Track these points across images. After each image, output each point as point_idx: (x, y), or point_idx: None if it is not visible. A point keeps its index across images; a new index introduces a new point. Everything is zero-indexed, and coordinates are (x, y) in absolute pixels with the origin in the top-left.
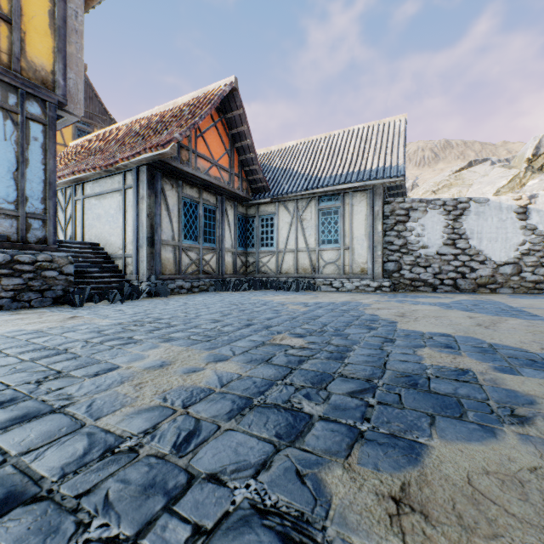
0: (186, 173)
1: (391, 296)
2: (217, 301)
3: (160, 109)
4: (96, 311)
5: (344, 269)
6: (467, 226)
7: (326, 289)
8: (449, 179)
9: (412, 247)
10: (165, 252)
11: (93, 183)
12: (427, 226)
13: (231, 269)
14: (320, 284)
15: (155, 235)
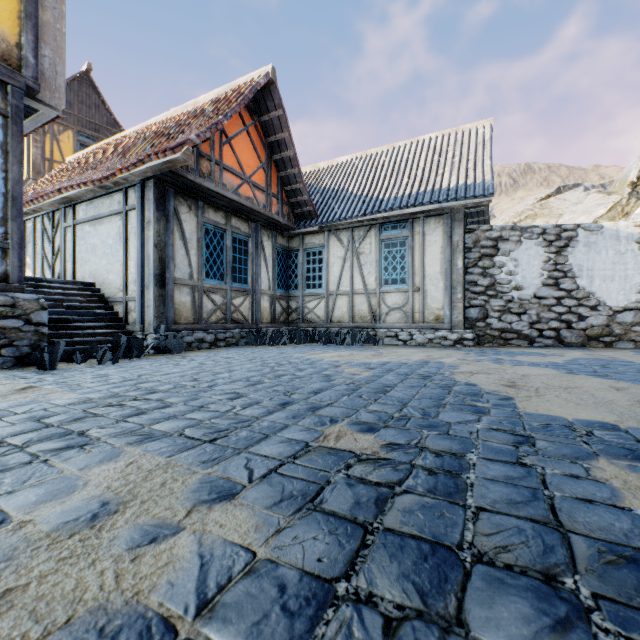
0: (208, 191)
1: (478, 352)
2: (245, 360)
3: (176, 111)
4: (68, 377)
5: (413, 317)
6: (573, 261)
7: (390, 342)
8: (533, 209)
9: (502, 289)
10: (180, 294)
11: (86, 204)
12: (521, 261)
13: (268, 316)
14: (383, 336)
15: (167, 271)
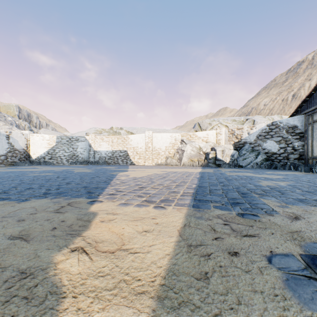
0: None
1: None
2: None
3: None
4: None
5: None
6: None
7: None
8: None
9: None
10: None
11: None
12: None
13: None
14: None
15: None
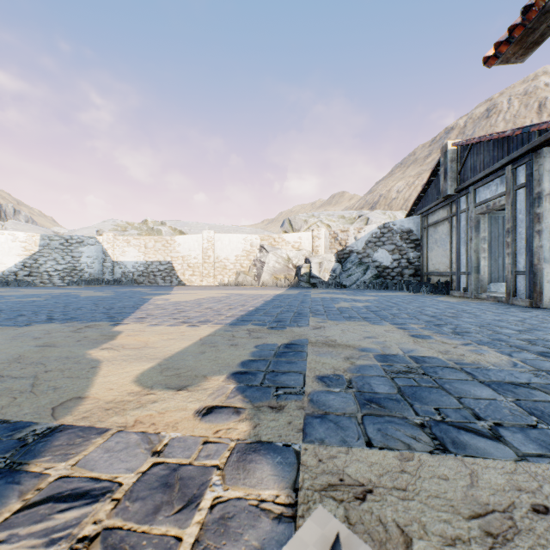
0: None
1: None
2: None
3: None
4: None
5: None
6: None
7: None
8: None
9: None
10: None
11: None
12: None
13: None
14: None
15: None
